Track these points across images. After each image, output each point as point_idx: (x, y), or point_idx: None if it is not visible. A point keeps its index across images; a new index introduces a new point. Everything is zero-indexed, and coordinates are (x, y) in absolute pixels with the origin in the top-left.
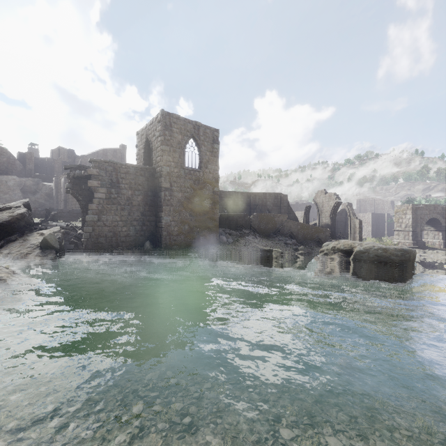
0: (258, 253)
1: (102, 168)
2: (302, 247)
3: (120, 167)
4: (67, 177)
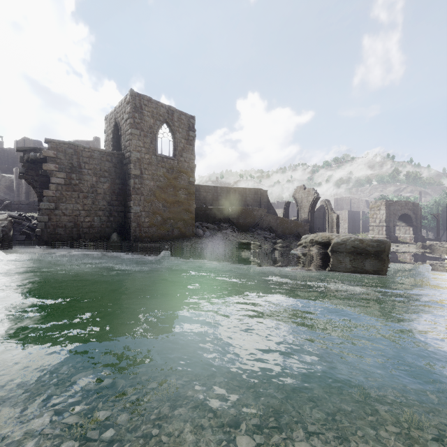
0: (236, 246)
1: (61, 150)
2: (280, 240)
3: (82, 150)
4: (21, 160)
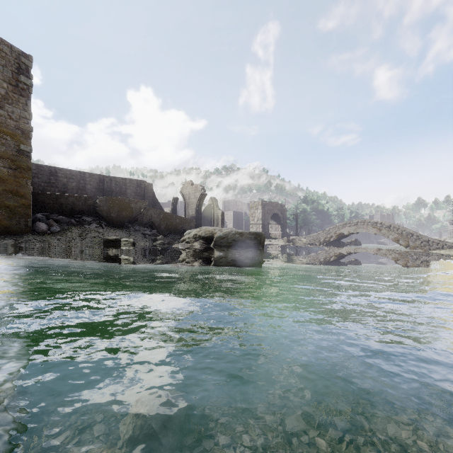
0: (100, 244)
1: None
2: (161, 236)
3: None
4: None
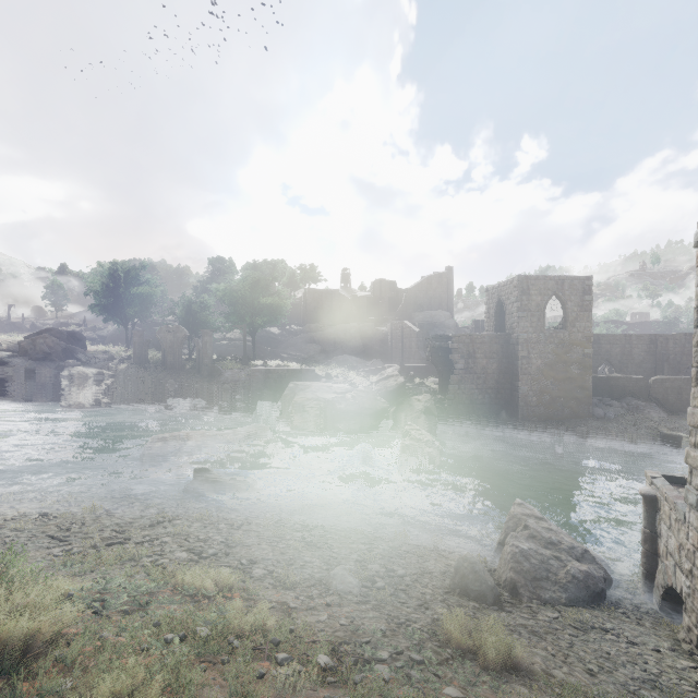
0: (656, 438)
1: (461, 341)
2: None
3: (476, 338)
4: (428, 346)
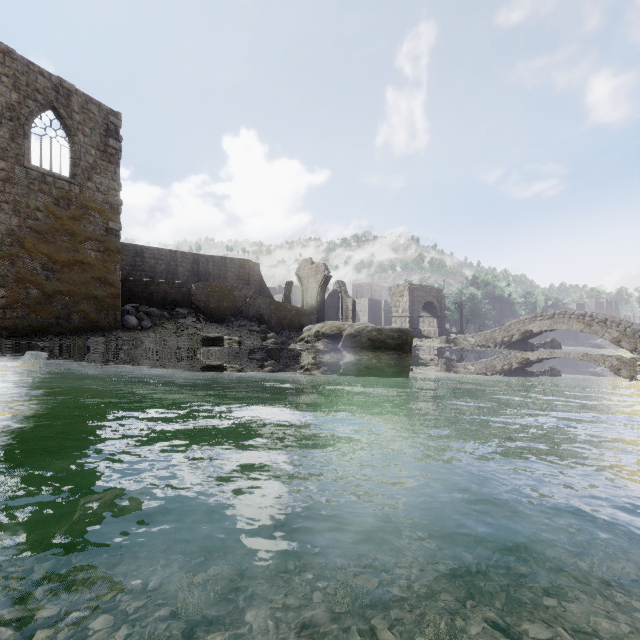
0: (199, 343)
1: None
2: (273, 333)
3: None
4: None
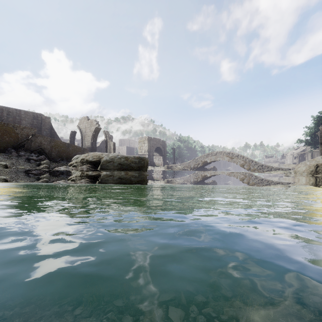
0: None
1: None
2: (46, 160)
3: None
4: None
